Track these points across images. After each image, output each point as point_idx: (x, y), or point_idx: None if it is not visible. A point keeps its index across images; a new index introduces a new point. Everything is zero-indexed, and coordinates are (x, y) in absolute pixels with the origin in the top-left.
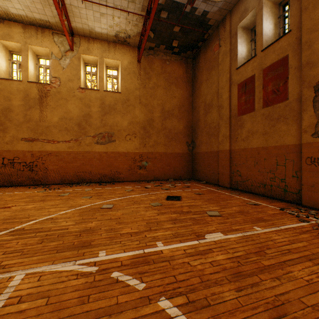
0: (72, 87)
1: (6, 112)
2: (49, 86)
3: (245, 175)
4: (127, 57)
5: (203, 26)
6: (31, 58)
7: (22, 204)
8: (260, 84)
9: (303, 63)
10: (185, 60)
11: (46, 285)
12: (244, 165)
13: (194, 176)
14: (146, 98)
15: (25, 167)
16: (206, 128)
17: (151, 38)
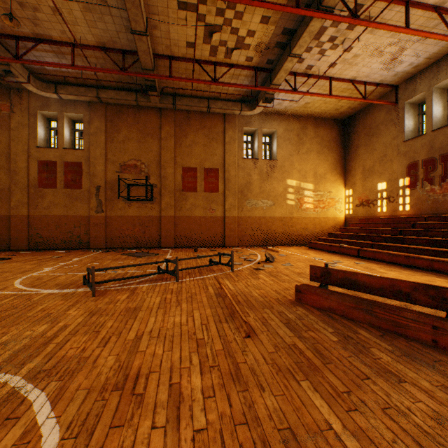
0: None
1: None
2: None
3: (48, 236)
4: None
5: None
6: None
7: None
8: (63, 171)
9: (92, 173)
10: None
11: (52, 272)
12: (47, 228)
13: None
14: None
15: None
16: None
17: None
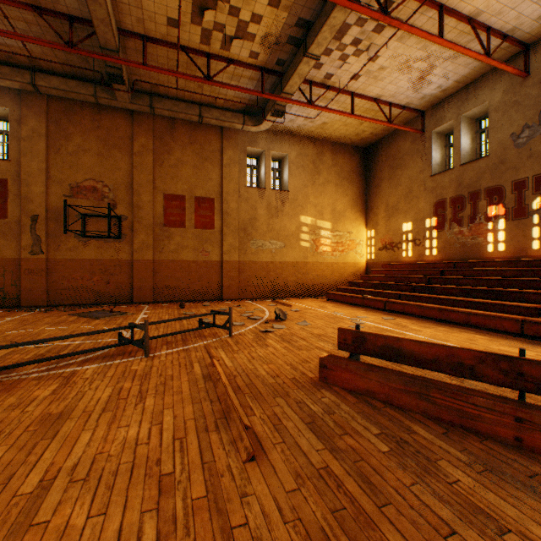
0: None
1: None
2: None
3: None
4: None
5: None
6: None
7: None
8: None
9: (24, 196)
10: None
11: None
12: None
13: None
14: None
15: None
16: None
17: None
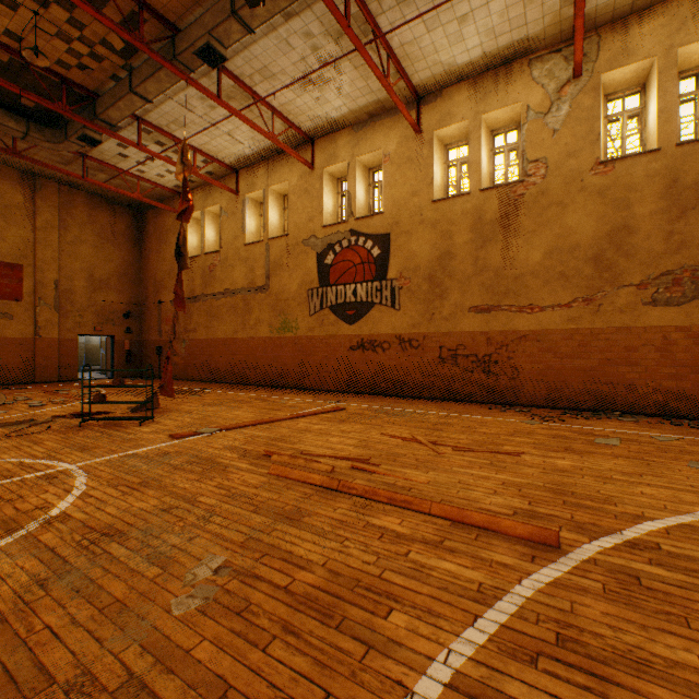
0: (575, 169)
1: (443, 261)
2: (521, 187)
3: None
4: None
5: None
6: (483, 140)
7: (532, 451)
8: None
9: None
10: None
11: None
12: None
13: None
14: None
15: (475, 364)
16: None
17: None
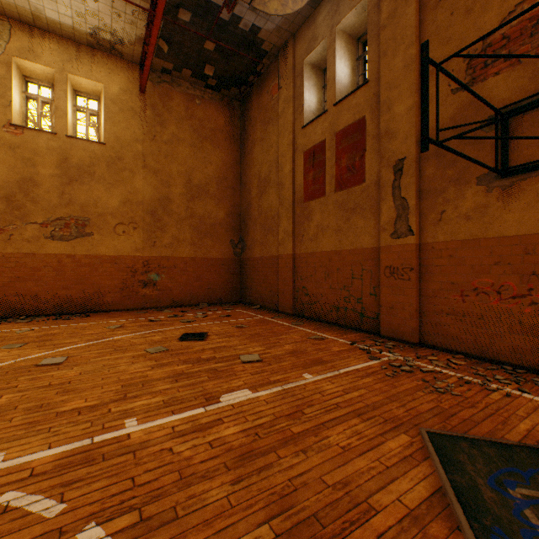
0: None
1: None
2: None
3: (314, 293)
4: (118, 79)
5: (254, 50)
6: None
7: None
8: (333, 155)
9: (382, 131)
10: (229, 101)
11: None
12: (312, 278)
13: (243, 298)
14: (157, 159)
15: None
16: (261, 219)
17: (164, 53)
